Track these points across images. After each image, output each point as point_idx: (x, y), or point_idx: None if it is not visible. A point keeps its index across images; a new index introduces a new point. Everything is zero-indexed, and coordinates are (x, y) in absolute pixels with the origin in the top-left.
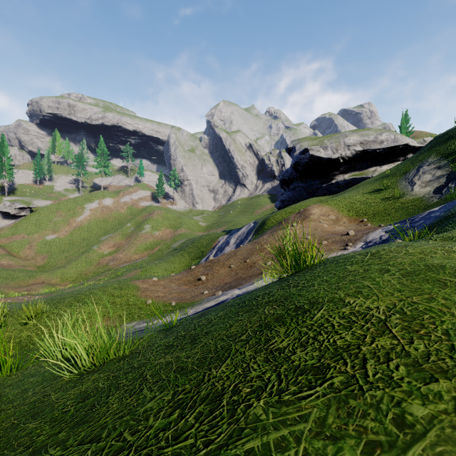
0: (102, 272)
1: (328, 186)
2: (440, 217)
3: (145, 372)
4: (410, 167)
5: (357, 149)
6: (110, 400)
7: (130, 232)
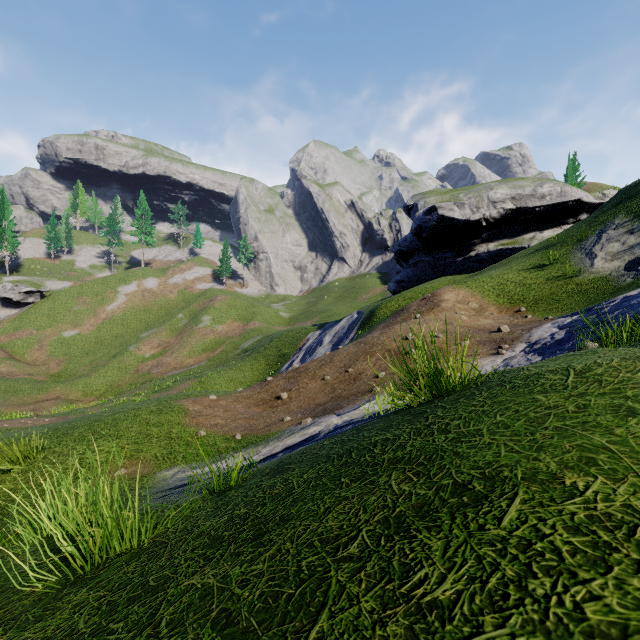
0: (141, 383)
1: (465, 260)
2: None
3: (162, 608)
4: (588, 231)
5: (507, 207)
6: None
7: (182, 326)
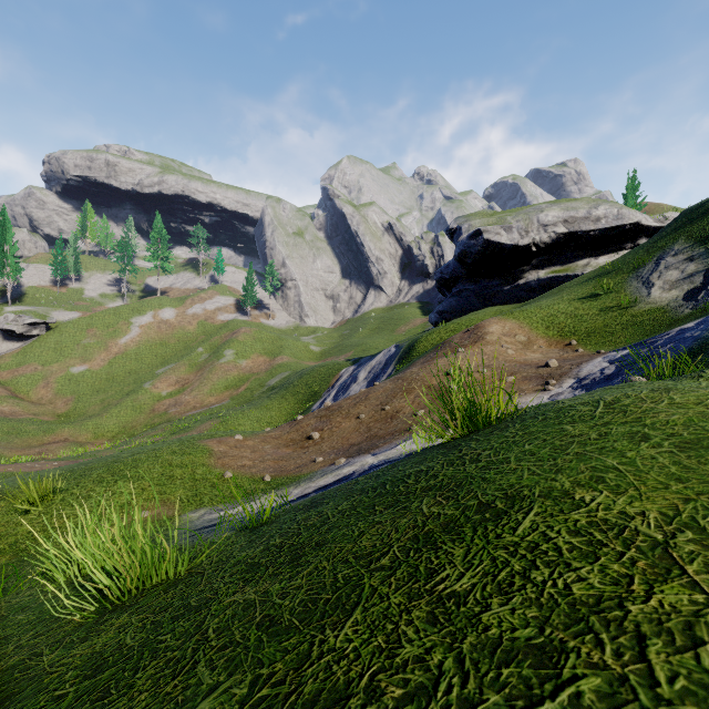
0: (158, 424)
1: (513, 289)
2: (704, 339)
3: (207, 620)
4: (645, 258)
5: (558, 230)
6: (137, 681)
7: (203, 361)
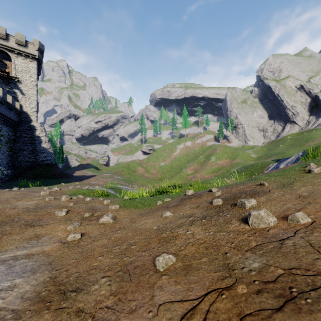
0: None
1: None
2: None
3: None
4: None
5: None
6: None
7: (202, 161)
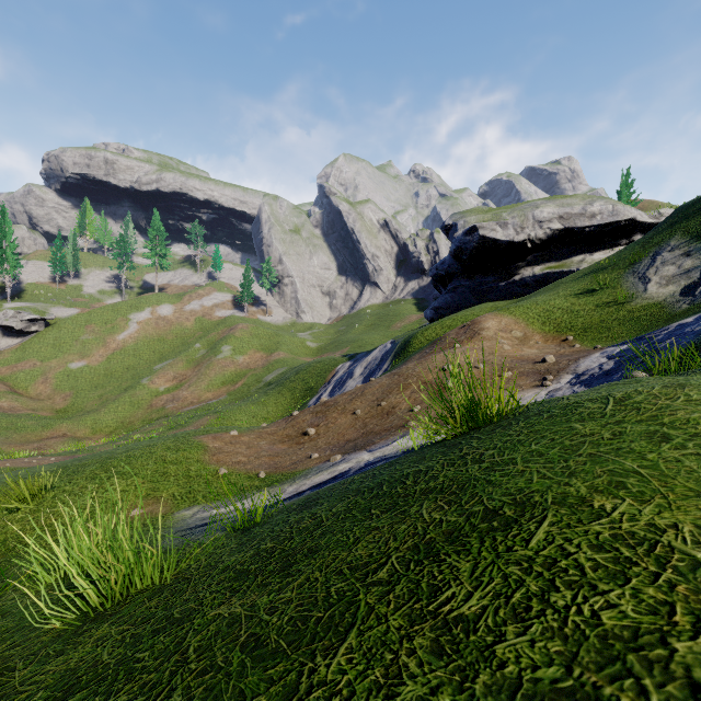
0: (155, 419)
1: (509, 285)
2: None
3: (189, 637)
4: (641, 253)
5: (554, 227)
6: None
7: (200, 357)
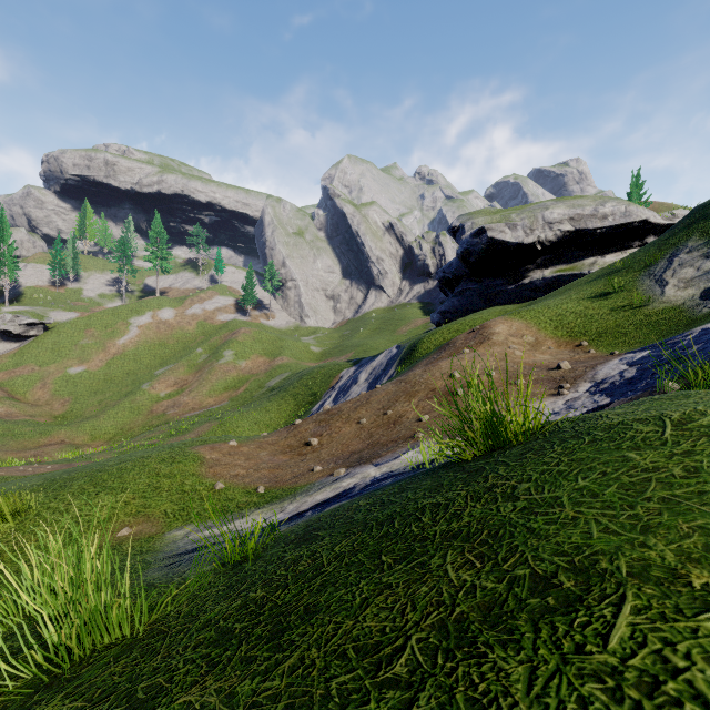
0: (156, 426)
1: (518, 288)
2: None
3: None
4: (657, 255)
5: (564, 228)
6: None
7: (202, 362)
